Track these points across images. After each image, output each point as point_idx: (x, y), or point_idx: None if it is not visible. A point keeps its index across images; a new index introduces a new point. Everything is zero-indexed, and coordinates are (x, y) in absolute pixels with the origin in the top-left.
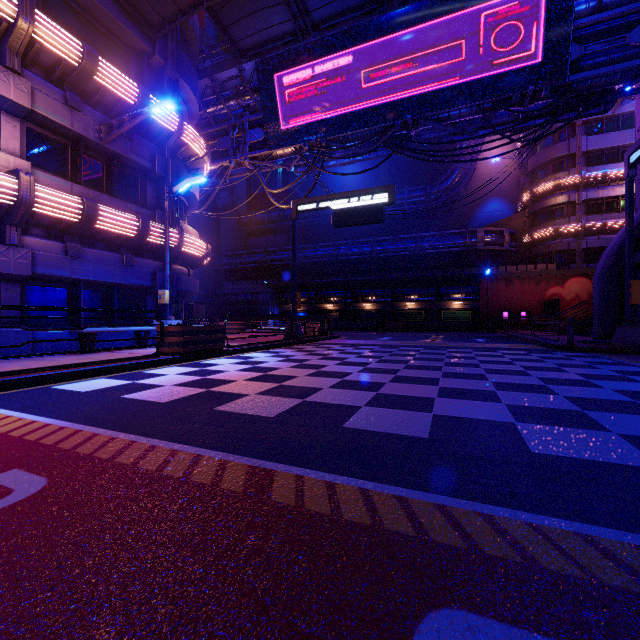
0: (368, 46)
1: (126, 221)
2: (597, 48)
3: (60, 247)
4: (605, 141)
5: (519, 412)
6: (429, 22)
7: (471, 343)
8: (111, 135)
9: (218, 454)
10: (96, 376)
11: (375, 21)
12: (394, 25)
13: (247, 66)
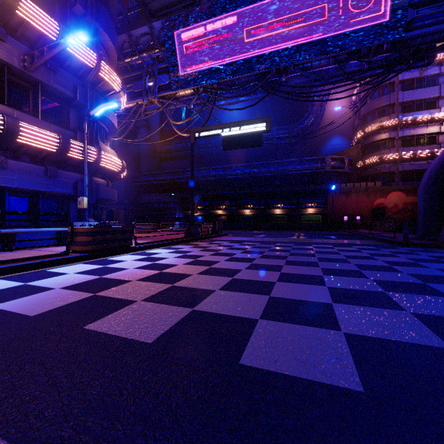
0: (250, 8)
1: (47, 138)
2: (427, 12)
3: None
4: (415, 95)
5: (438, 327)
6: None
7: (327, 239)
8: (33, 64)
9: None
10: None
11: None
12: None
13: (156, 24)
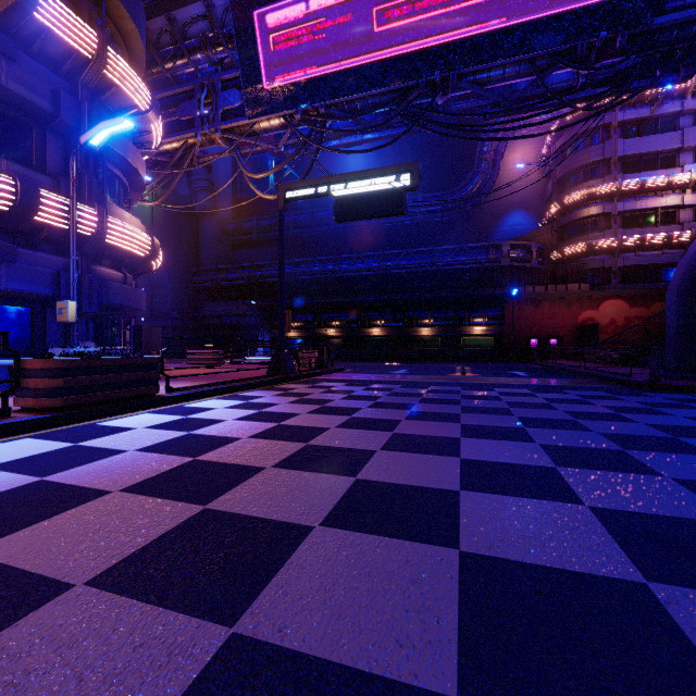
0: None
1: None
2: None
3: None
4: (643, 145)
5: None
6: None
7: (515, 378)
8: None
9: None
10: None
11: None
12: None
13: (217, 0)
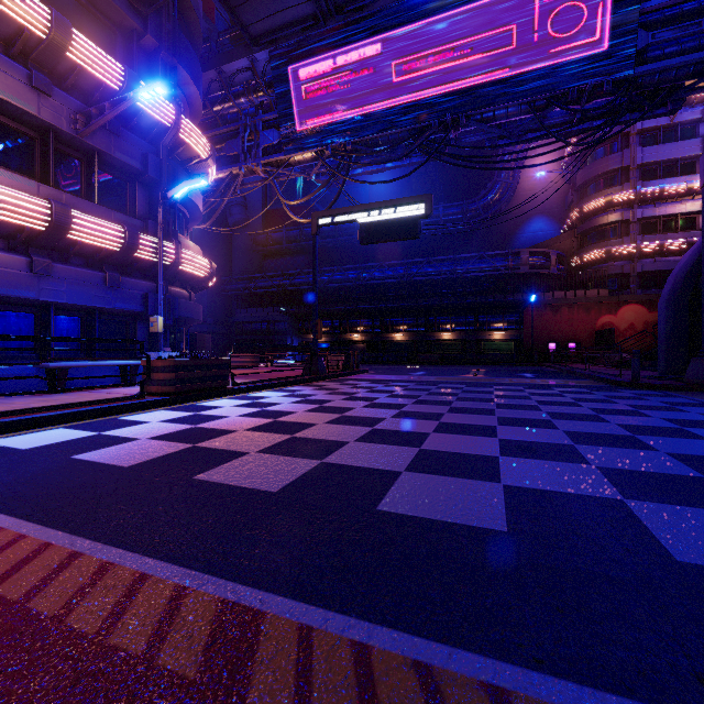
0: (401, 32)
1: (108, 232)
2: (667, 36)
3: (23, 262)
4: (662, 153)
5: (621, 480)
6: (472, 4)
7: (519, 379)
8: (89, 126)
9: (176, 572)
10: (54, 425)
11: (409, 2)
12: (431, 7)
13: (260, 56)
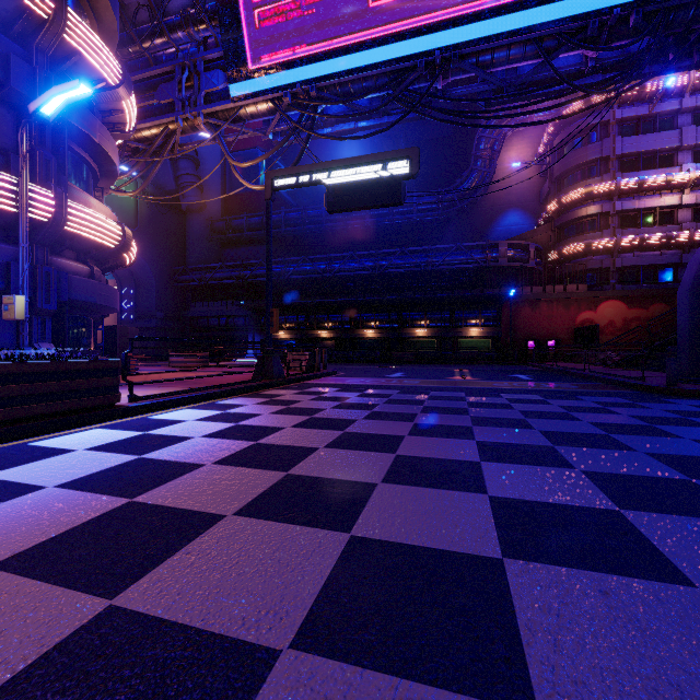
0: None
1: None
2: None
3: None
4: (642, 144)
5: None
6: None
7: (519, 382)
8: None
9: None
10: None
11: None
12: None
13: None
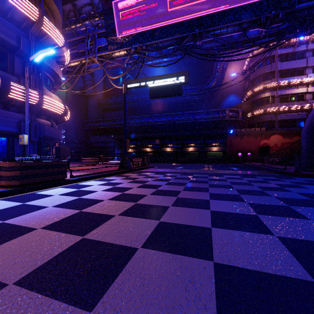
0: None
1: None
2: None
3: None
4: (289, 65)
5: None
6: None
7: (232, 170)
8: None
9: None
10: None
11: None
12: None
13: None
